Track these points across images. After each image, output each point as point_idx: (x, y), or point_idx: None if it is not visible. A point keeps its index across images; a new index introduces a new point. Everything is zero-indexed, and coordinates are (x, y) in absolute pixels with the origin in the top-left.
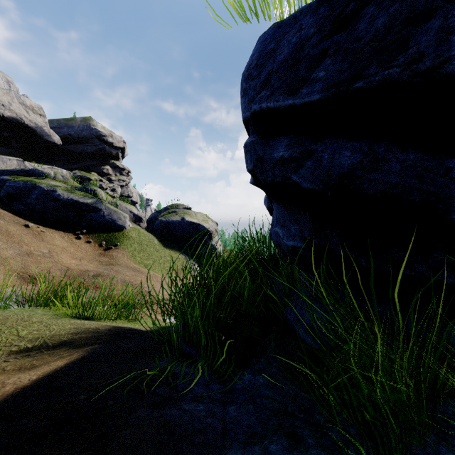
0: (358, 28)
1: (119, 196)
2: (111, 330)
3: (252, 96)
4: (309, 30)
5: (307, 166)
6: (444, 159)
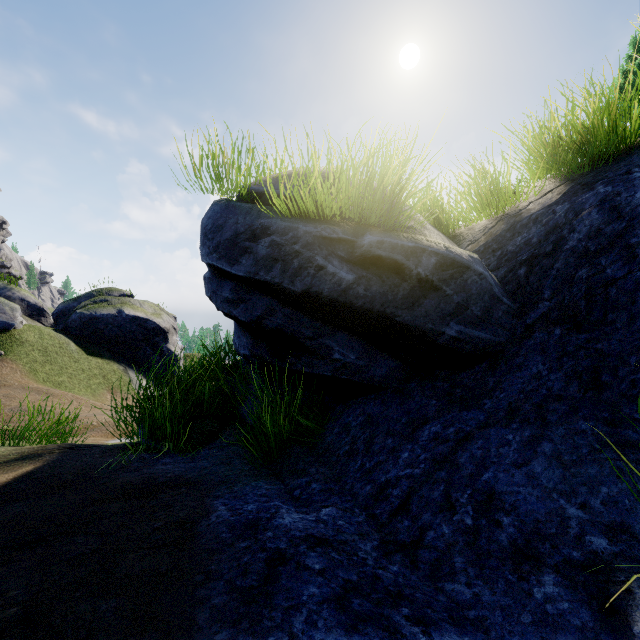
0: (259, 247)
1: None
2: (61, 446)
3: (208, 252)
4: (241, 228)
5: (241, 307)
6: (298, 314)
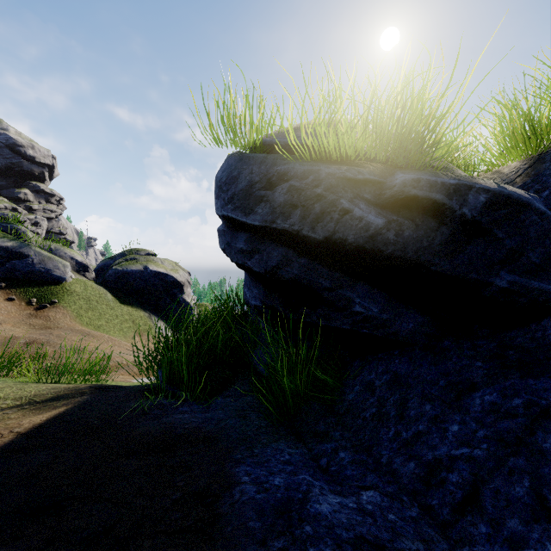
0: (275, 195)
1: (53, 237)
2: (92, 386)
3: (222, 204)
4: (256, 177)
5: (256, 258)
6: (316, 264)
